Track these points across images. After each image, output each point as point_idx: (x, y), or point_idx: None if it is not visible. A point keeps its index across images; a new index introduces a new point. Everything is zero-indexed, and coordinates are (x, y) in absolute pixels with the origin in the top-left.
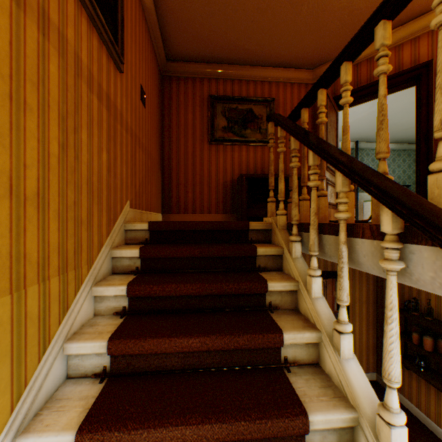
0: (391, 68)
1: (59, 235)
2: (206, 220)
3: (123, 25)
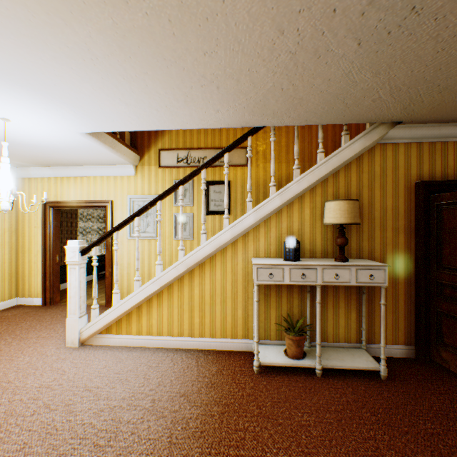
0: None
1: (300, 152)
2: None
3: None
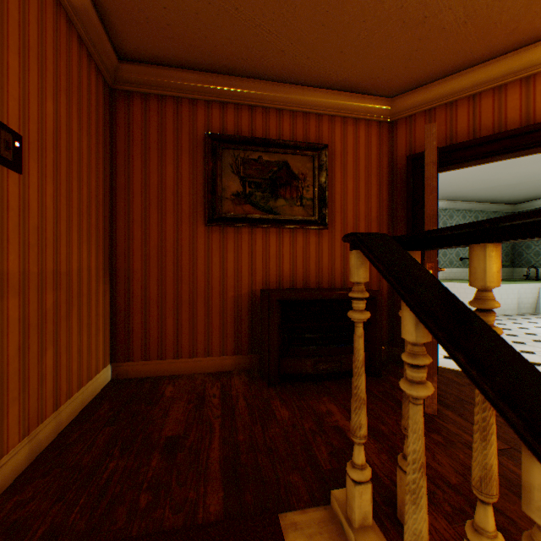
0: None
1: None
2: (202, 369)
3: None
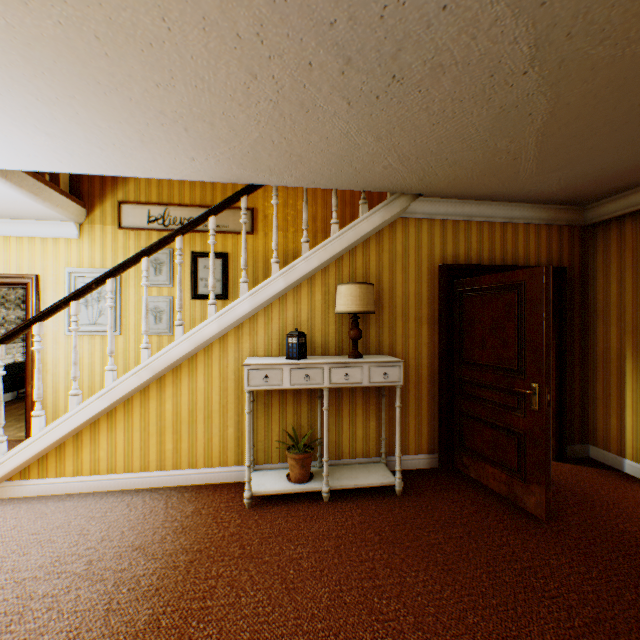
0: None
1: (322, 220)
2: None
3: None
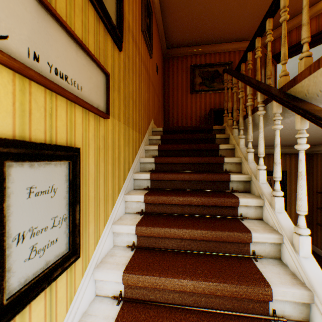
0: (313, 31)
1: (138, 118)
2: None
3: (152, 37)
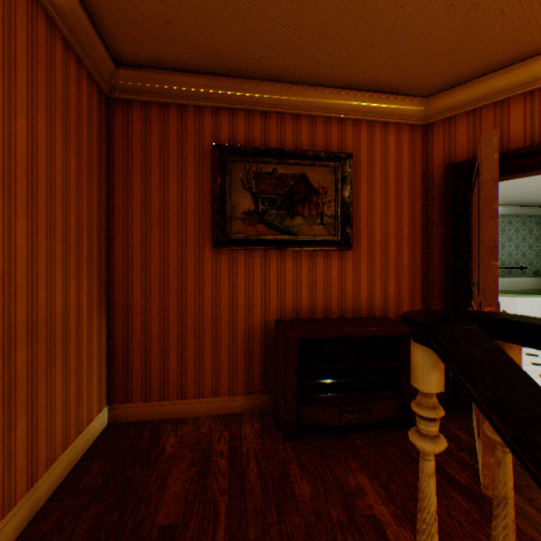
0: None
1: None
2: (209, 412)
3: None
